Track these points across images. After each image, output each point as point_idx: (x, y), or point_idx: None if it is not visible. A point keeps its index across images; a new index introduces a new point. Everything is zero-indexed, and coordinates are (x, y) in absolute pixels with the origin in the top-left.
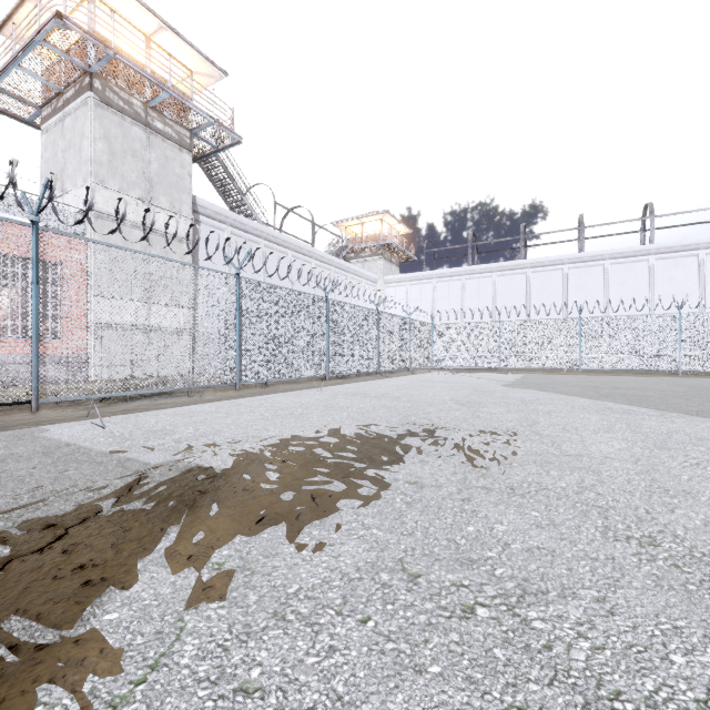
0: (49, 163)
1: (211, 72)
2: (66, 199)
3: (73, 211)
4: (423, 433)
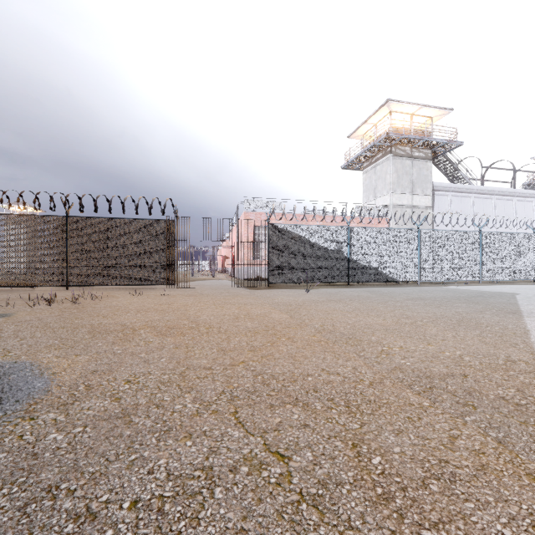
0: (367, 186)
1: (443, 113)
2: (376, 201)
3: (381, 206)
4: None
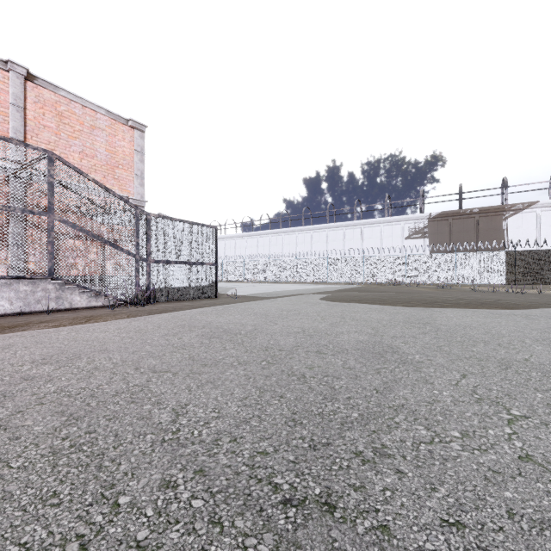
0: None
1: None
2: None
3: None
4: None
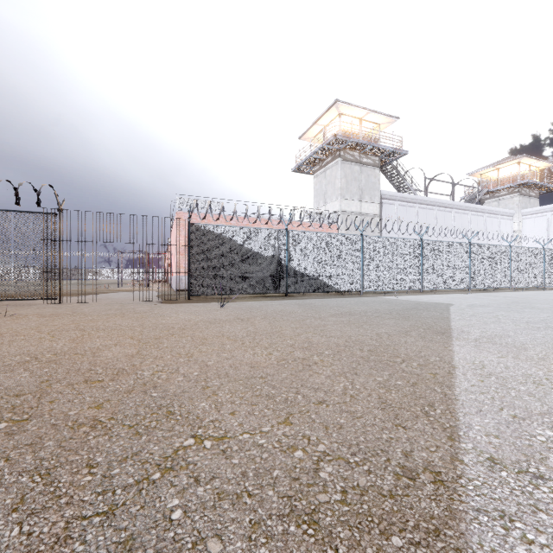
0: (318, 191)
1: (390, 121)
2: (326, 206)
3: (330, 212)
4: (520, 304)
